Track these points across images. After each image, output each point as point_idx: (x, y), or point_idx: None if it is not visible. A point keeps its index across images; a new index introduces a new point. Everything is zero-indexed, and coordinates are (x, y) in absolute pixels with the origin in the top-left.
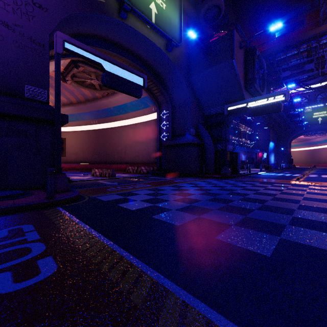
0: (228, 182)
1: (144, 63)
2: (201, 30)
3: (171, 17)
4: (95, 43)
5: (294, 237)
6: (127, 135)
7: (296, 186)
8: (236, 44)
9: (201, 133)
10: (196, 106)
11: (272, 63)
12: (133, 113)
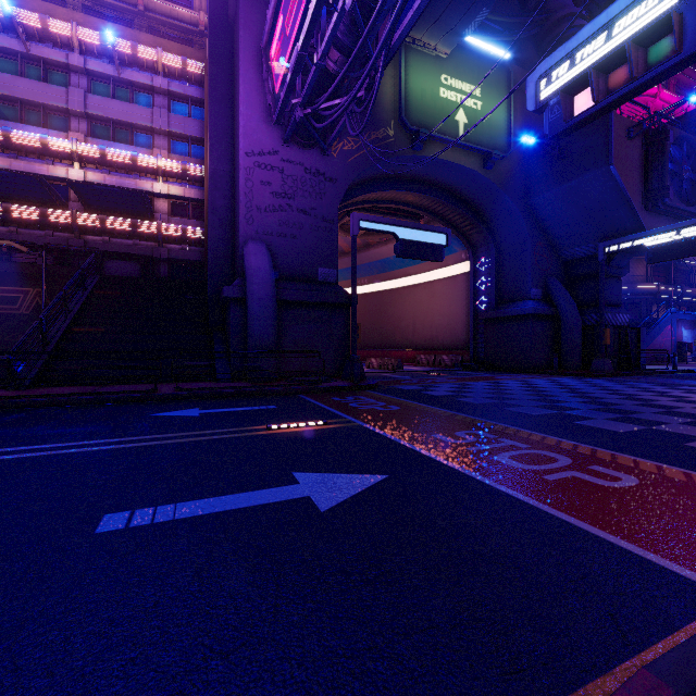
0: (590, 382)
1: (447, 191)
2: None
3: (492, 115)
4: (379, 186)
5: (573, 413)
6: (418, 301)
7: None
8: (617, 136)
9: (554, 295)
10: (545, 245)
11: None
12: (427, 264)
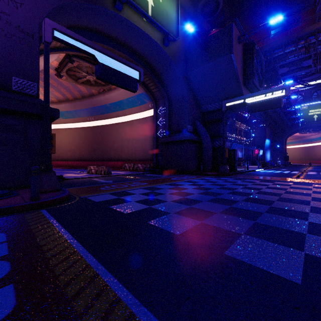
0: (227, 180)
1: (141, 58)
2: (198, 25)
3: (168, 10)
4: (90, 36)
5: None
6: (124, 132)
7: (299, 184)
8: (234, 38)
9: (198, 130)
10: (194, 102)
11: (269, 60)
12: (129, 110)
